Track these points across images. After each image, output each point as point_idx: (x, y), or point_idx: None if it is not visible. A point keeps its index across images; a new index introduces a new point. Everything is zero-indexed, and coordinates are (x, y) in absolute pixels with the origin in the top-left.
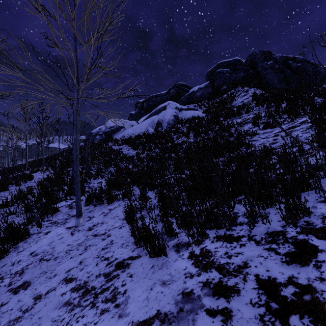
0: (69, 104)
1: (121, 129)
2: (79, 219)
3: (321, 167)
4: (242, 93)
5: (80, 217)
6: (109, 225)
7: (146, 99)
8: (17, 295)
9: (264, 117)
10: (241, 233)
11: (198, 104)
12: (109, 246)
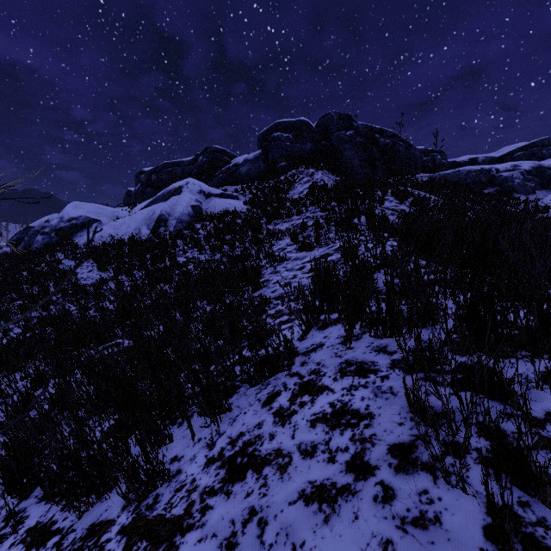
0: None
1: (94, 224)
2: None
3: (275, 358)
4: (305, 177)
5: None
6: None
7: (156, 168)
8: None
9: (312, 227)
10: (69, 519)
11: (242, 187)
12: None
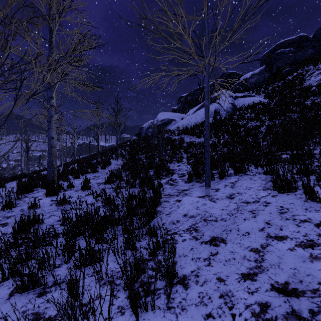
0: (204, 69)
1: (173, 122)
2: (209, 189)
3: None
4: (316, 71)
5: (210, 187)
6: (251, 194)
7: (190, 93)
8: (221, 247)
9: None
10: None
11: (253, 91)
12: (286, 210)
